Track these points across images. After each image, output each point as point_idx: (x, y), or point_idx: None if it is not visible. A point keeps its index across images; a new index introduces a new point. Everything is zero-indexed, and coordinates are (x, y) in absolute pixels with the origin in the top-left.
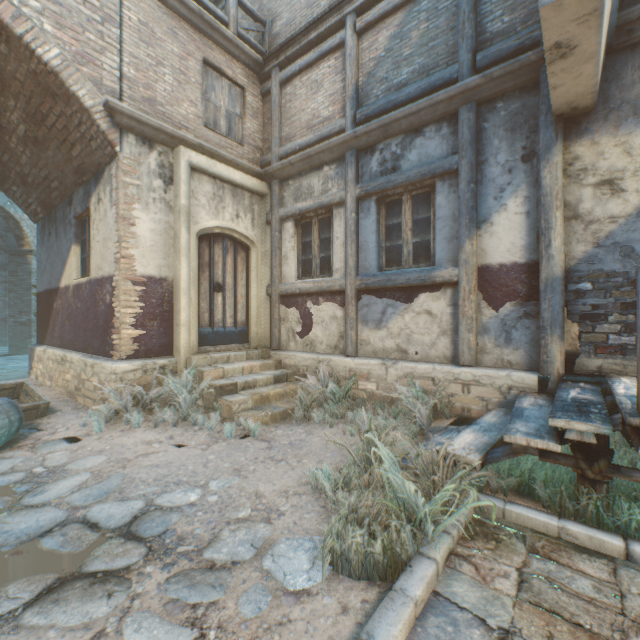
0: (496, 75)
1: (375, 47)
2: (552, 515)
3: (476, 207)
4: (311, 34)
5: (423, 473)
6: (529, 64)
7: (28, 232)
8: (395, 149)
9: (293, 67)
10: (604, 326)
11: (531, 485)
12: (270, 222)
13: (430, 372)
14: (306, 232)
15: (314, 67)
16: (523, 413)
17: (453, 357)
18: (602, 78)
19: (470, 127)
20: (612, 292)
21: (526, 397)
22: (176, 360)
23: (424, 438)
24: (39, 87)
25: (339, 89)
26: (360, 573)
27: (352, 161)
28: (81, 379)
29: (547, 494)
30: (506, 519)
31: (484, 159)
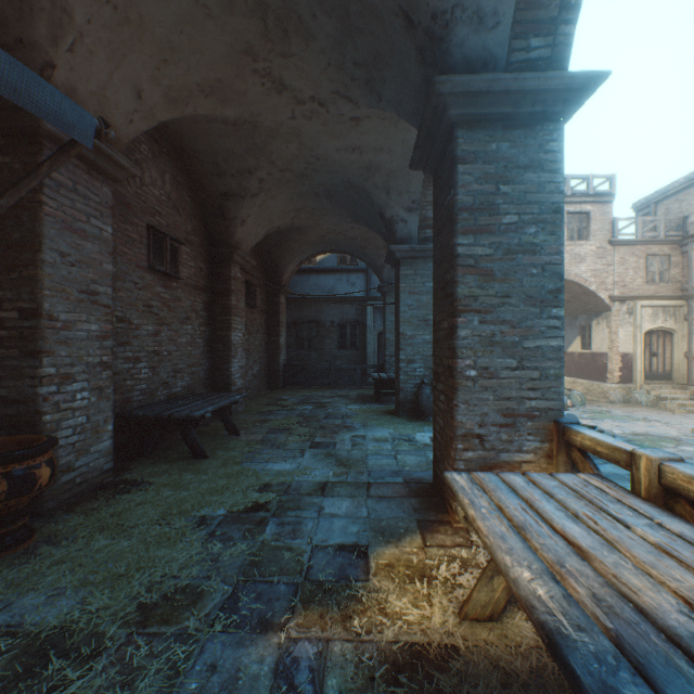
0: None
1: None
2: None
3: None
4: None
5: None
6: None
7: None
8: None
9: None
10: None
11: None
12: (686, 320)
13: None
14: None
15: None
16: None
17: None
18: None
19: None
20: None
21: None
22: (634, 386)
23: None
24: (583, 293)
25: None
26: None
27: None
28: (588, 390)
29: None
30: None
31: None
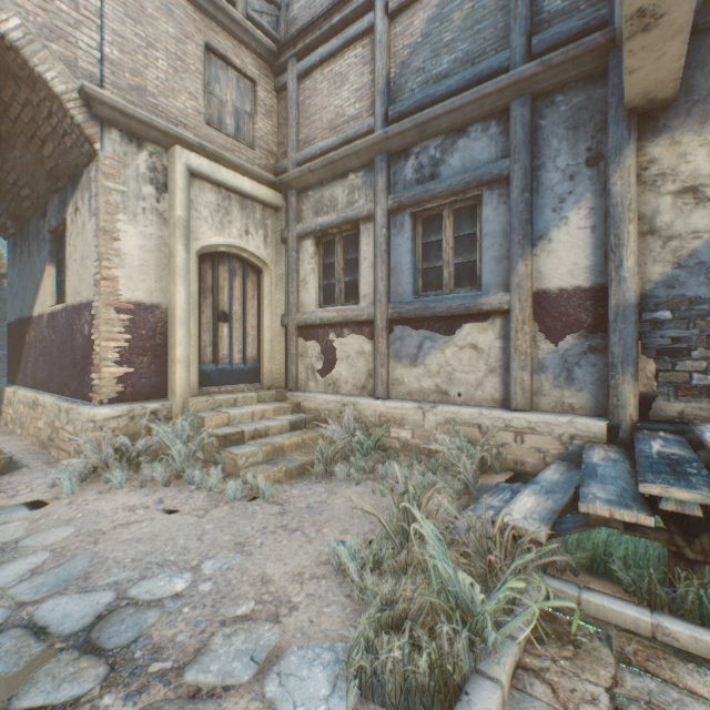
0: (556, 62)
1: (410, 32)
2: (642, 607)
3: (531, 221)
4: (334, 17)
5: (476, 552)
6: (596, 48)
7: (4, 252)
8: (434, 153)
9: (313, 57)
10: (687, 363)
11: (608, 562)
12: (286, 240)
13: (476, 418)
14: (328, 252)
15: (338, 57)
16: (596, 471)
17: (503, 400)
18: (684, 64)
19: (524, 125)
20: (696, 322)
21: (594, 449)
22: (171, 404)
23: (470, 498)
24: None
25: (367, 82)
26: (398, 701)
27: (383, 167)
28: (55, 427)
29: (631, 576)
30: (582, 611)
31: (540, 163)
